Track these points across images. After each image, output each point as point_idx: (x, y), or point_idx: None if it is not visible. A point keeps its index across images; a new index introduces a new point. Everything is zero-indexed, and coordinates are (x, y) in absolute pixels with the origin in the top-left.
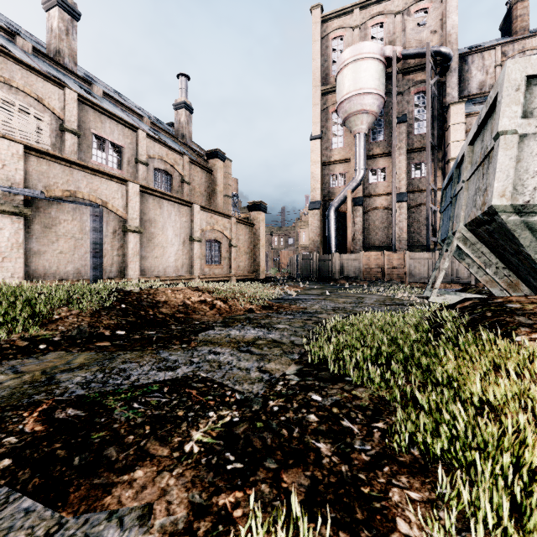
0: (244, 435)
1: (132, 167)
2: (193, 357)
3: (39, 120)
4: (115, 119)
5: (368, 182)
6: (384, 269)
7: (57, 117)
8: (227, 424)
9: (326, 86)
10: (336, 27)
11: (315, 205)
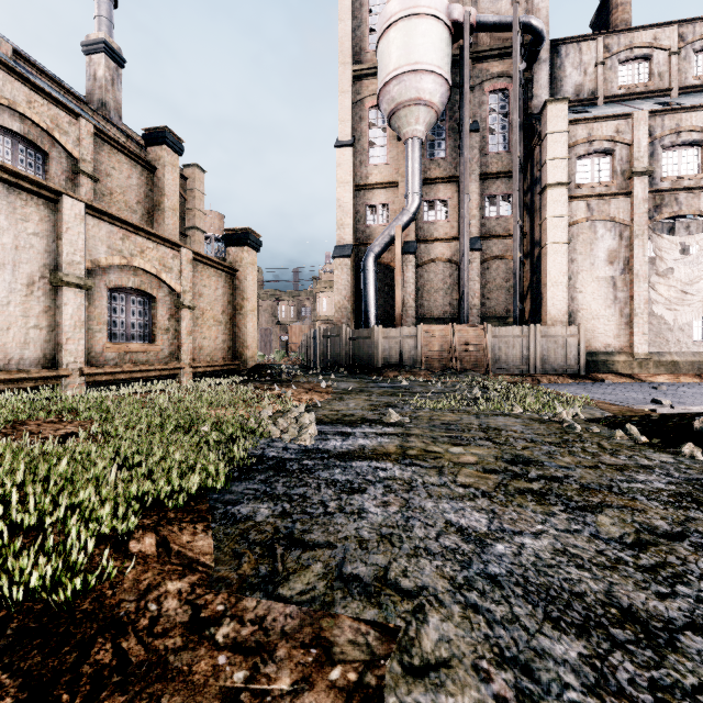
0: None
1: None
2: None
3: None
4: None
5: (423, 220)
6: (456, 353)
7: None
8: None
9: (361, 65)
10: None
11: (344, 251)
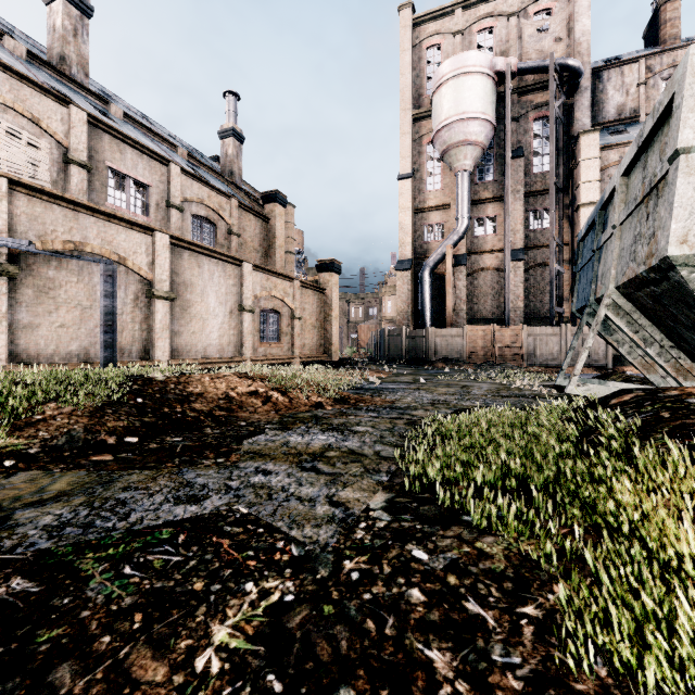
0: (302, 631)
1: (163, 213)
2: (231, 480)
3: (34, 148)
4: (139, 149)
5: (474, 235)
6: (495, 349)
7: (60, 144)
8: (274, 607)
9: (419, 109)
10: (432, 32)
11: (405, 265)
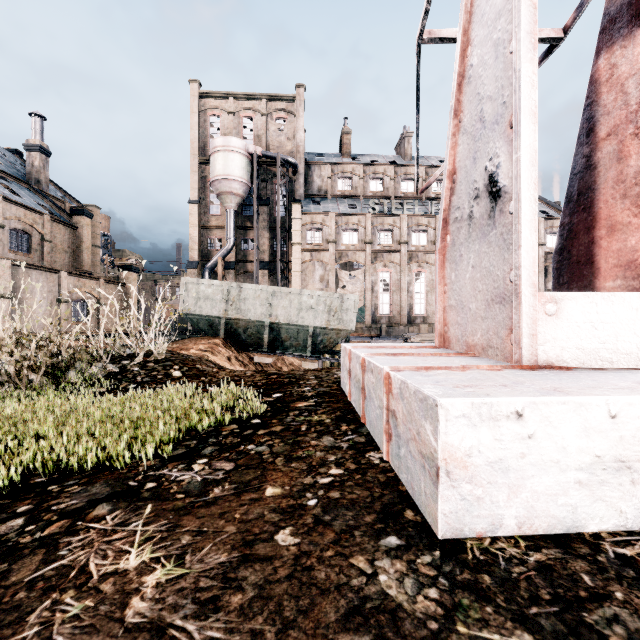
0: None
1: None
2: None
3: None
4: None
5: (241, 249)
6: None
7: None
8: None
9: (205, 156)
10: (214, 106)
11: (193, 265)
